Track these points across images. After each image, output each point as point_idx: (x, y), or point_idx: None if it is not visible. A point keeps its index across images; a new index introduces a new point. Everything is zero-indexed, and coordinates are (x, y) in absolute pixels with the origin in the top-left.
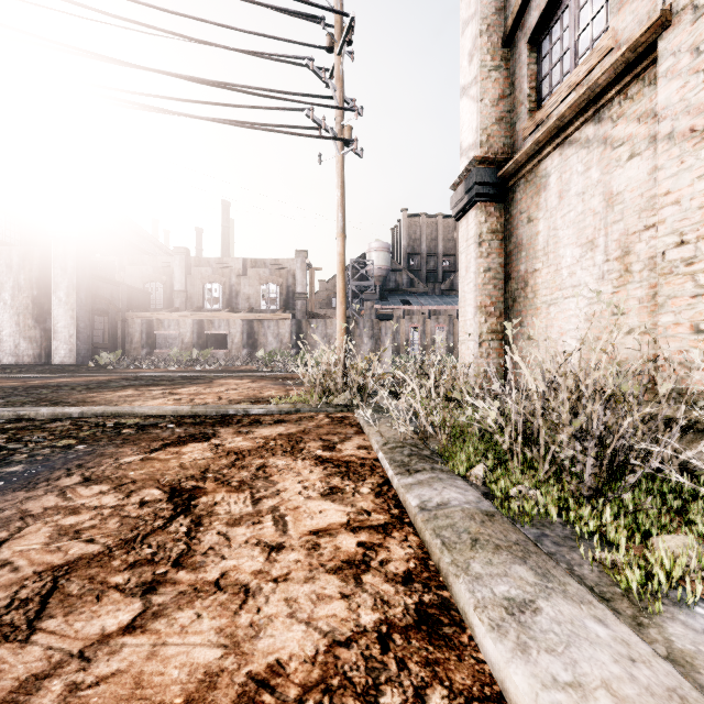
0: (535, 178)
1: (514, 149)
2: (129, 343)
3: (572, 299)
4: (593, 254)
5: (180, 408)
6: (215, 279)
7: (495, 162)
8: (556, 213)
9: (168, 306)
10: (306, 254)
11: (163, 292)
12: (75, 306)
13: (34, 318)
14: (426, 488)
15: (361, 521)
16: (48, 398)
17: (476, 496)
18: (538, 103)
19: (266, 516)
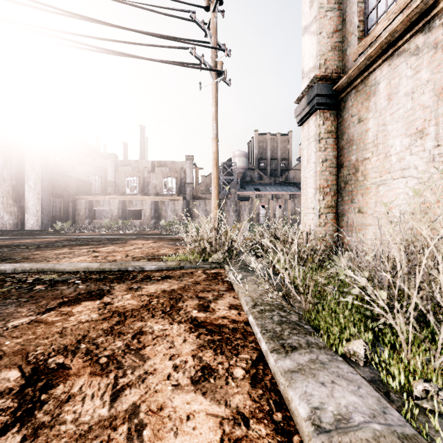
0: (365, 88)
1: (345, 69)
2: (77, 216)
3: (401, 180)
4: (423, 141)
5: (91, 265)
6: (133, 174)
7: (331, 79)
8: (385, 112)
9: (103, 191)
10: (192, 158)
11: (100, 182)
12: (40, 191)
13: (13, 199)
14: (311, 382)
15: (238, 442)
16: (3, 255)
17: (375, 397)
18: (365, 32)
19: (120, 427)
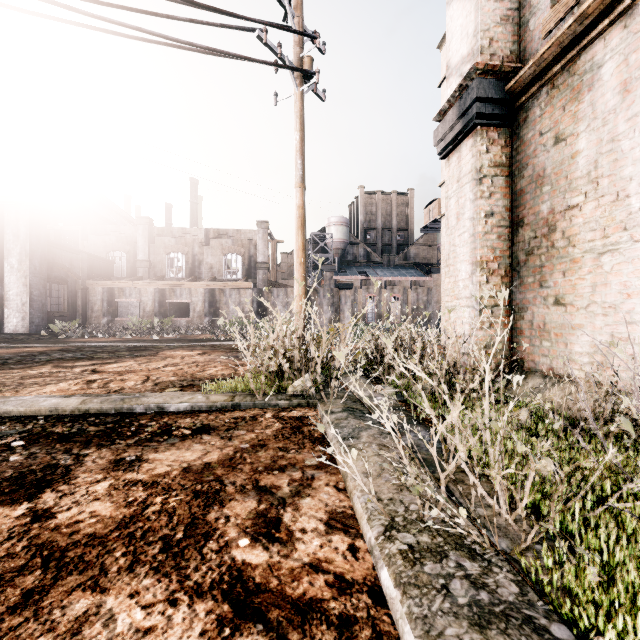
0: (569, 79)
1: (525, 55)
2: (90, 312)
3: None
4: None
5: (64, 404)
6: (178, 249)
7: (501, 72)
8: (615, 118)
9: (132, 275)
10: (267, 225)
11: (126, 261)
12: (28, 273)
13: None
14: None
15: None
16: None
17: None
18: None
19: None
